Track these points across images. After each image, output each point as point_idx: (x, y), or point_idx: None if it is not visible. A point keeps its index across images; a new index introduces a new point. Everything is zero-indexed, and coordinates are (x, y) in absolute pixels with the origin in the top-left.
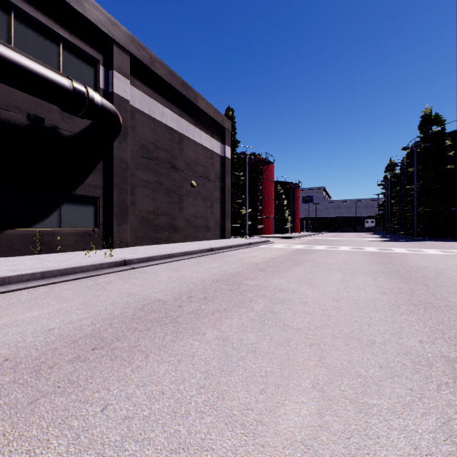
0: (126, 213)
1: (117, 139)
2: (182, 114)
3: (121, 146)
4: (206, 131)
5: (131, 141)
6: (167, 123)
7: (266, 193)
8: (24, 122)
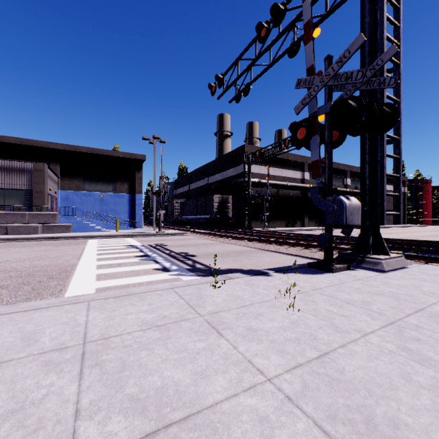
0: None
1: None
2: (391, 184)
3: None
4: None
5: None
6: (387, 189)
7: (425, 199)
8: None
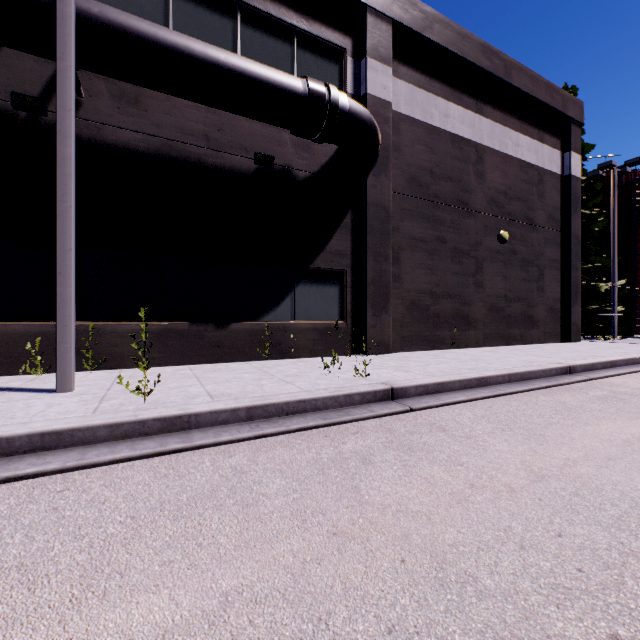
0: (386, 296)
1: (372, 171)
2: (480, 108)
3: (378, 181)
4: (528, 132)
5: (394, 173)
6: (453, 130)
7: None
8: (251, 167)
